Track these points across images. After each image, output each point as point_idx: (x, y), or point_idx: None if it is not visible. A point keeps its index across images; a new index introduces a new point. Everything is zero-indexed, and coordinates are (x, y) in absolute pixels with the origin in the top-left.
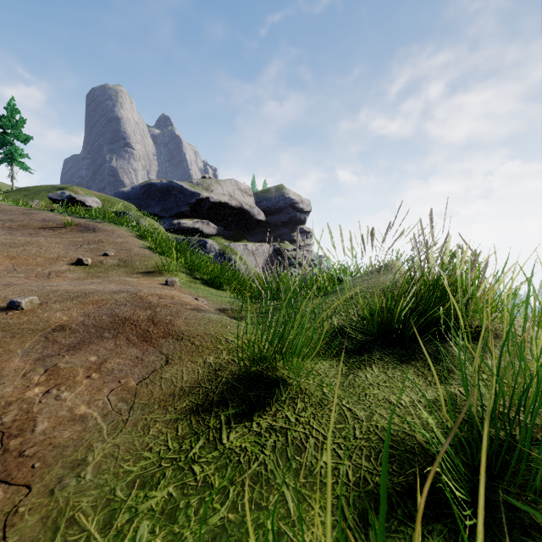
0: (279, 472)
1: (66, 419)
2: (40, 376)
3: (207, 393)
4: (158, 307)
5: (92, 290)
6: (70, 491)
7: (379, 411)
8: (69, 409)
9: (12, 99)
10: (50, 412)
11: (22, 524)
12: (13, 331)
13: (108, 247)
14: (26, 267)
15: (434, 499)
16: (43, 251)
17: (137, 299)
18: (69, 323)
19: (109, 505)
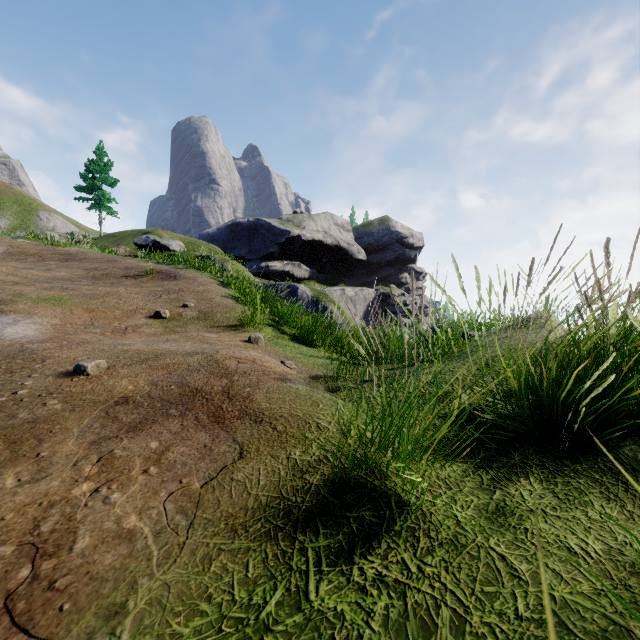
0: None
1: (111, 535)
2: (92, 466)
3: (289, 508)
4: (236, 375)
5: (165, 351)
6: None
7: (553, 564)
8: (117, 519)
9: (100, 142)
10: (94, 521)
11: None
12: (74, 403)
13: (189, 297)
14: (104, 321)
15: None
16: (122, 303)
17: (213, 363)
18: (133, 393)
19: None
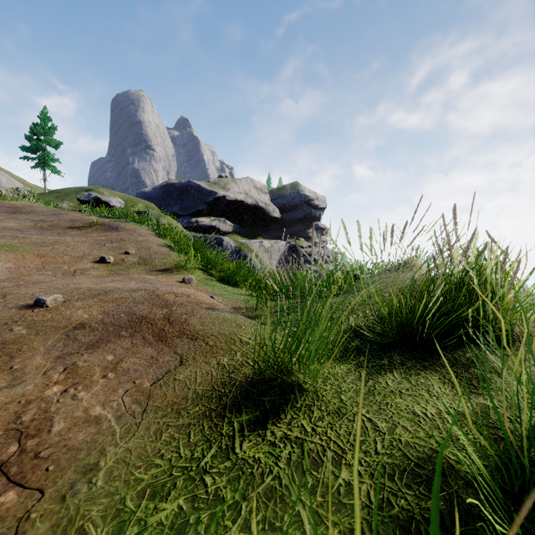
0: (295, 488)
1: (81, 420)
2: (59, 374)
3: (220, 397)
4: (174, 306)
5: (112, 288)
6: (81, 498)
7: (402, 422)
8: (85, 410)
9: (44, 108)
10: (66, 412)
11: (33, 532)
12: (38, 328)
13: (130, 246)
14: (54, 265)
15: (468, 530)
16: (70, 250)
17: (154, 297)
18: (89, 320)
19: (119, 515)
